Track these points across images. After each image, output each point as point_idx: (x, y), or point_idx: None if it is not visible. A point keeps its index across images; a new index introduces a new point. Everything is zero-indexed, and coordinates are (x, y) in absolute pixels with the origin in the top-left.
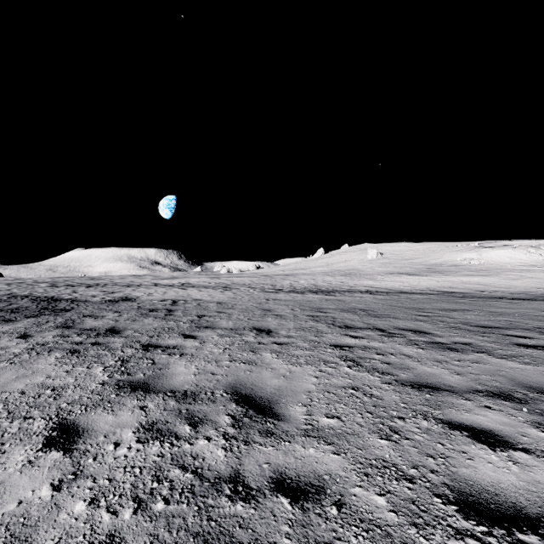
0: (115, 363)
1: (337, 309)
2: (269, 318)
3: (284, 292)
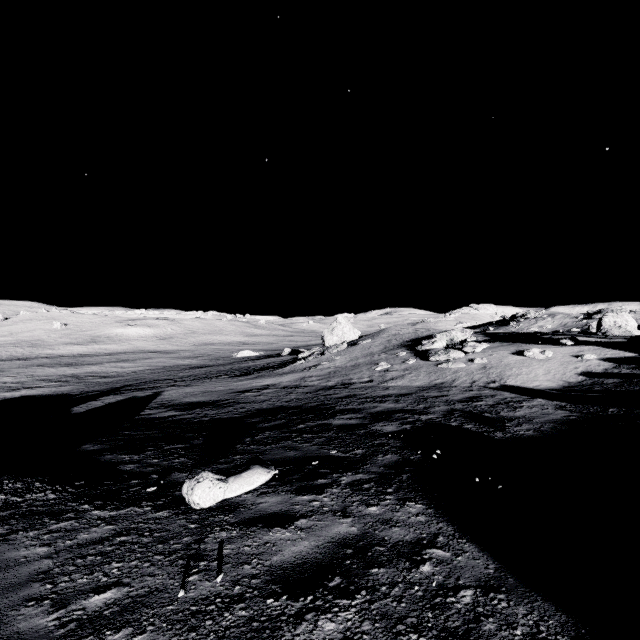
0: (0, 372)
1: (33, 364)
2: (15, 367)
3: (0, 361)
